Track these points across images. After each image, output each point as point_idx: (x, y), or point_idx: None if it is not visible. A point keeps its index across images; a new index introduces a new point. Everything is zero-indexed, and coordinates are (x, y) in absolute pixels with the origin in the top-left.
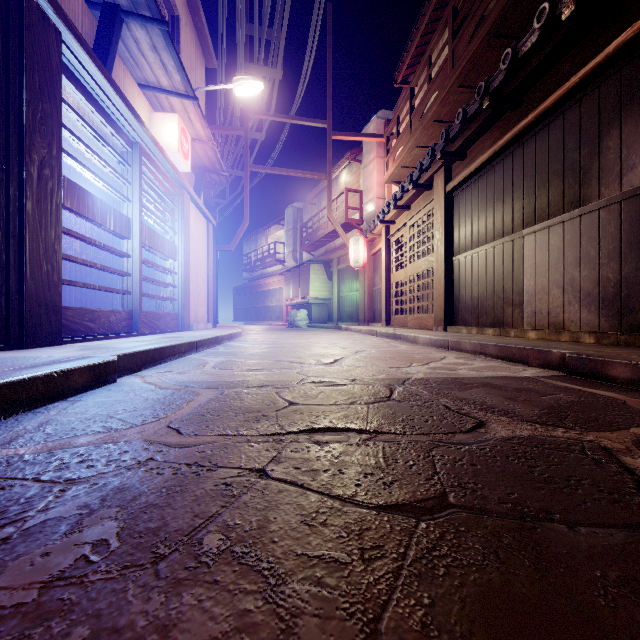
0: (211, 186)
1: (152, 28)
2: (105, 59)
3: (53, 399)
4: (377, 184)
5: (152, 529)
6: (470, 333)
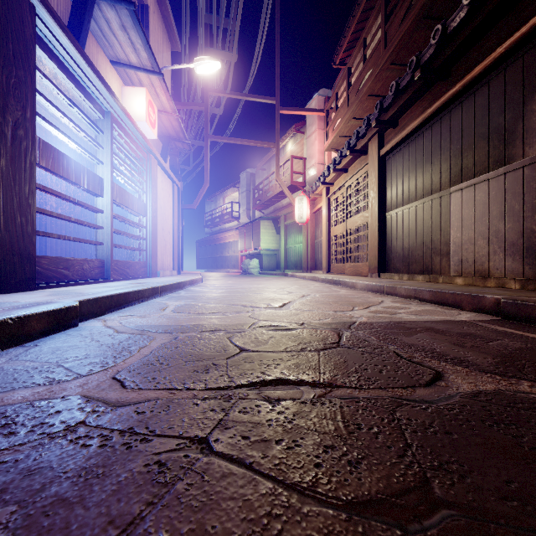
0: (176, 153)
1: (121, 8)
2: (78, 35)
3: (7, 345)
4: (318, 152)
5: None
6: (401, 279)
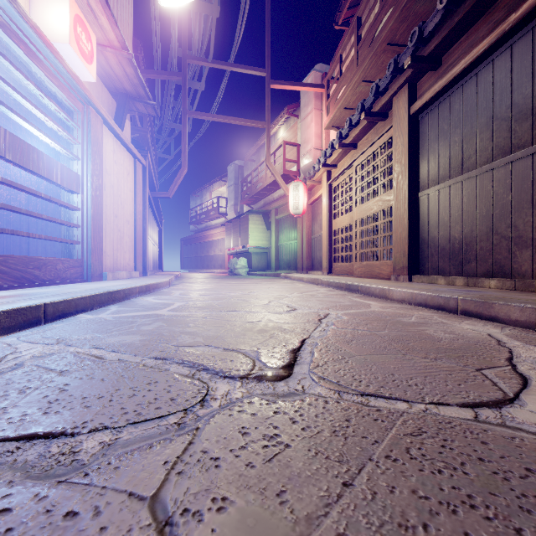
0: (147, 130)
1: None
2: None
3: None
4: (315, 135)
5: None
6: (452, 284)
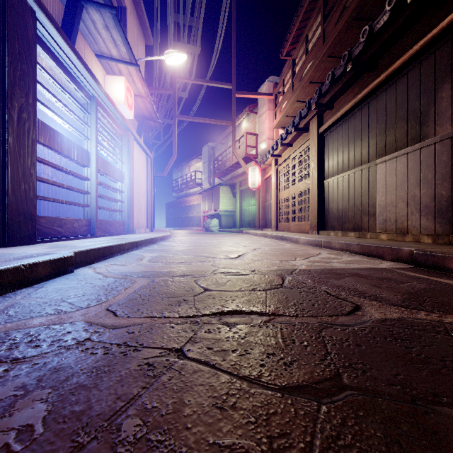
0: (149, 130)
1: (104, 12)
2: (70, 34)
3: (21, 286)
4: (268, 129)
5: (76, 413)
6: (337, 235)
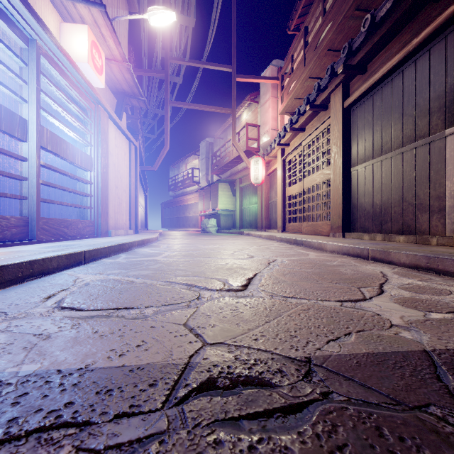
0: (137, 117)
1: None
2: None
3: None
4: (272, 118)
5: None
6: (374, 240)
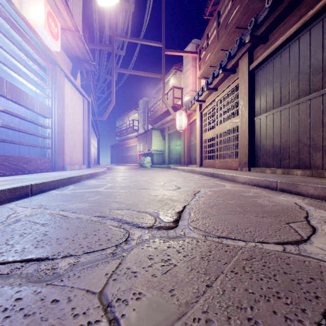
0: (90, 79)
1: None
2: None
3: None
4: (192, 82)
5: None
6: (274, 173)
